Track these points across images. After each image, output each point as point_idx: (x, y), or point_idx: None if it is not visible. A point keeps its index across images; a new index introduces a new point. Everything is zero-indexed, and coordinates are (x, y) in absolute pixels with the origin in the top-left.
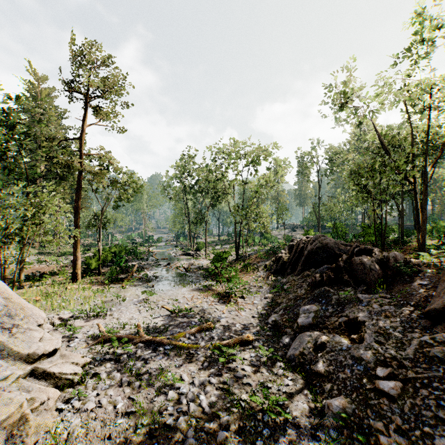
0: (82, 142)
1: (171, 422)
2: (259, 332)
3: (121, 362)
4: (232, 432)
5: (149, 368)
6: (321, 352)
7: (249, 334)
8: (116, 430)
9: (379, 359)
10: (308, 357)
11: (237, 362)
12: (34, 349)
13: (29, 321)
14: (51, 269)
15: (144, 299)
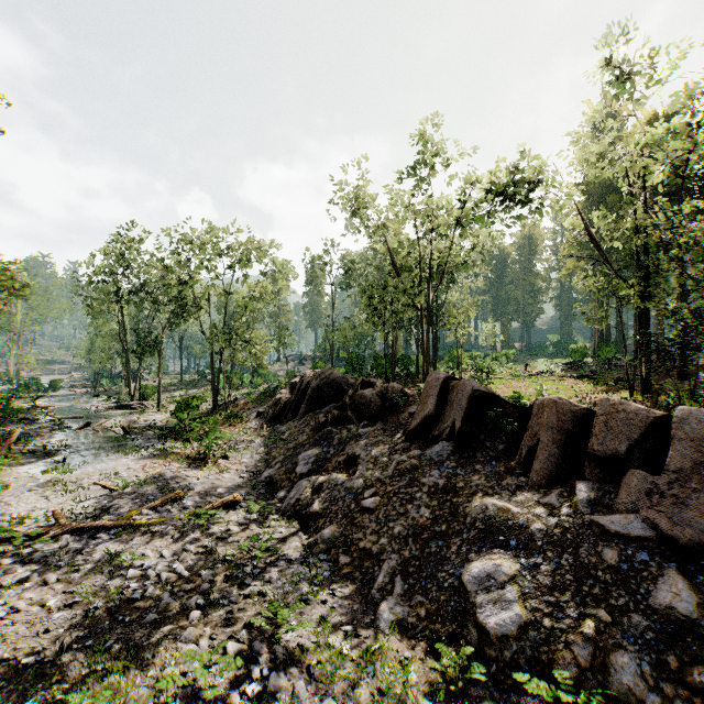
0: None
1: (138, 595)
2: (249, 492)
3: (35, 562)
4: (218, 582)
5: (89, 557)
6: (318, 494)
7: (236, 494)
8: (56, 624)
9: (367, 484)
10: (305, 502)
11: (221, 525)
12: None
13: None
14: None
15: (52, 480)
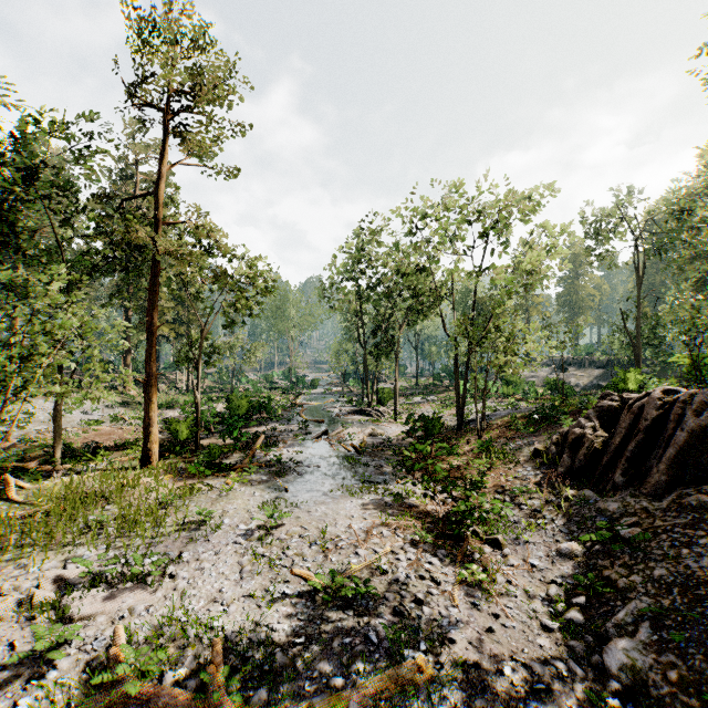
0: (161, 200)
1: None
2: None
3: None
4: None
5: None
6: None
7: None
8: None
9: None
10: None
11: None
12: None
13: None
14: (125, 435)
15: (262, 526)
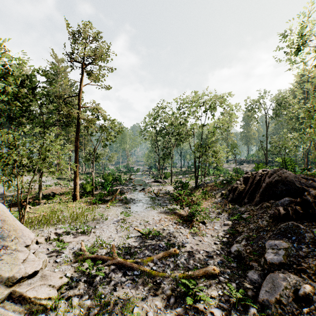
0: (80, 98)
1: None
2: (223, 261)
3: (93, 286)
4: None
5: (117, 297)
6: (306, 306)
7: (215, 267)
8: None
9: None
10: (287, 307)
11: (204, 301)
12: (15, 272)
13: (18, 242)
14: (62, 190)
15: (122, 219)
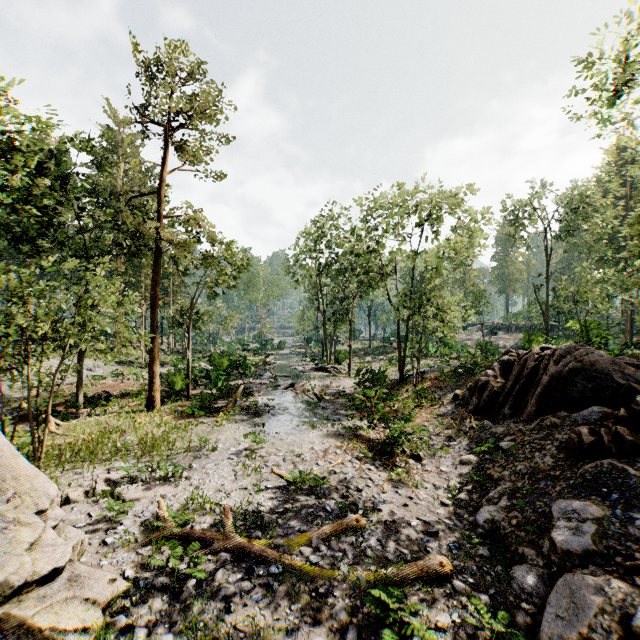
0: (162, 198)
1: None
2: (461, 545)
3: (181, 600)
4: None
5: (233, 625)
6: None
7: (444, 558)
8: None
9: None
10: None
11: (422, 637)
12: (11, 571)
13: (22, 504)
14: (127, 387)
15: (247, 448)
